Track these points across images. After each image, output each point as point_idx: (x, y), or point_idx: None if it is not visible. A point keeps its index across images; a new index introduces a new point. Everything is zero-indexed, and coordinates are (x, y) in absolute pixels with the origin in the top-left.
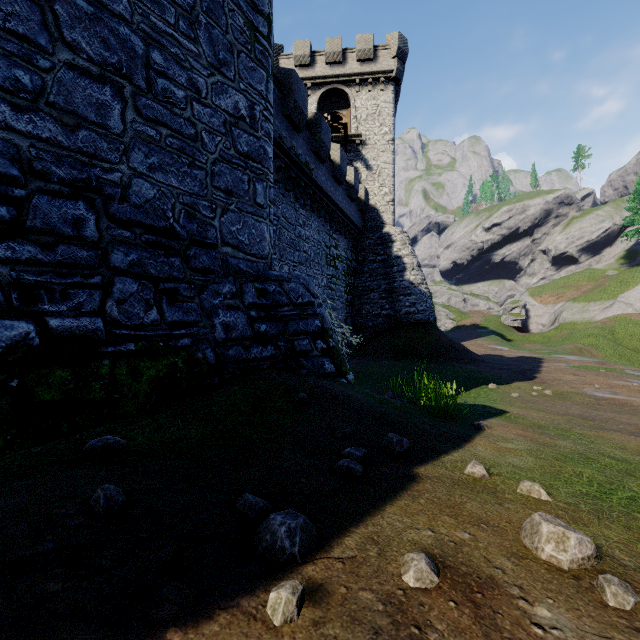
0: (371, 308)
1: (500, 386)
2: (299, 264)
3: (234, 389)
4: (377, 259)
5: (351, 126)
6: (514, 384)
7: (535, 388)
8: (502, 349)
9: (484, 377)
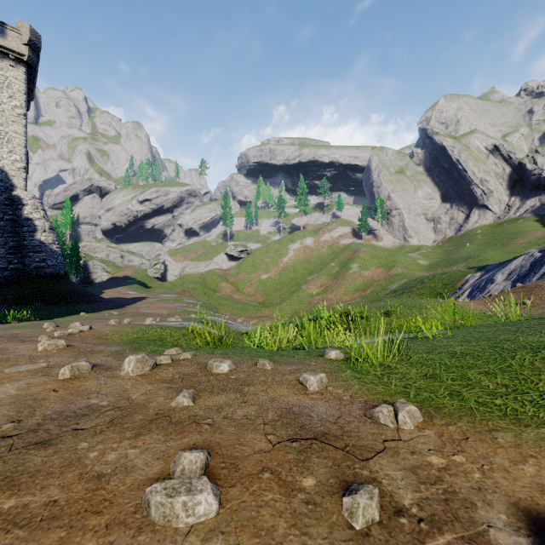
0: None
1: (90, 313)
2: None
3: None
4: (5, 218)
5: None
6: (102, 312)
7: (112, 312)
8: (131, 293)
9: (85, 310)
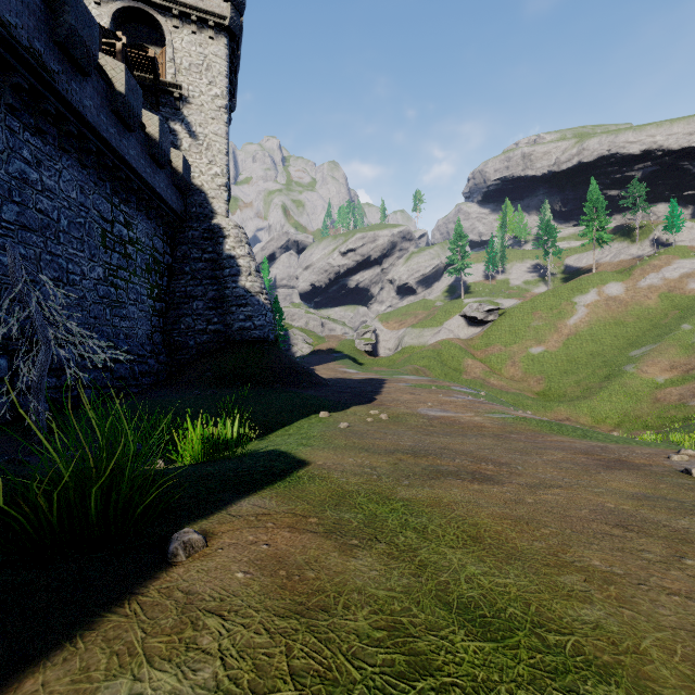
0: (193, 321)
1: (334, 413)
2: (22, 228)
3: None
4: (203, 257)
5: (166, 70)
6: (351, 409)
7: (372, 412)
8: (352, 372)
9: (320, 403)
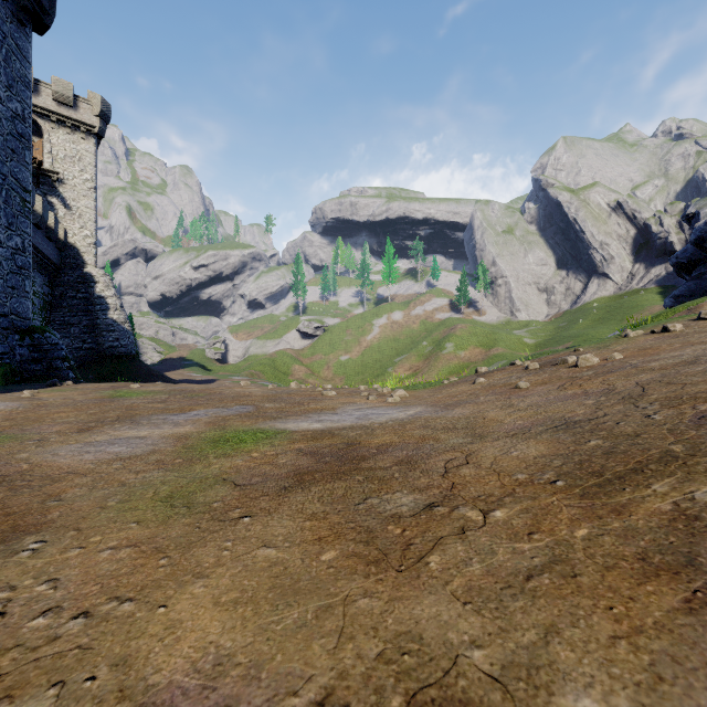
0: (72, 342)
1: None
2: None
3: (39, 379)
4: (78, 296)
5: (45, 159)
6: None
7: None
8: (197, 376)
9: None
